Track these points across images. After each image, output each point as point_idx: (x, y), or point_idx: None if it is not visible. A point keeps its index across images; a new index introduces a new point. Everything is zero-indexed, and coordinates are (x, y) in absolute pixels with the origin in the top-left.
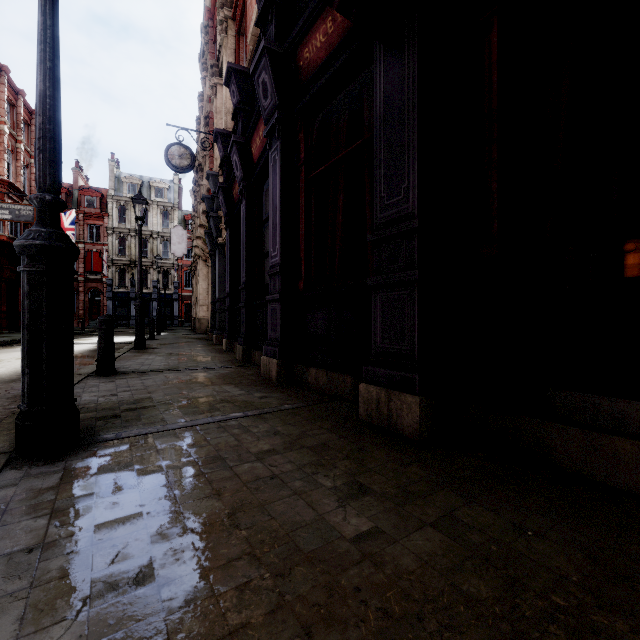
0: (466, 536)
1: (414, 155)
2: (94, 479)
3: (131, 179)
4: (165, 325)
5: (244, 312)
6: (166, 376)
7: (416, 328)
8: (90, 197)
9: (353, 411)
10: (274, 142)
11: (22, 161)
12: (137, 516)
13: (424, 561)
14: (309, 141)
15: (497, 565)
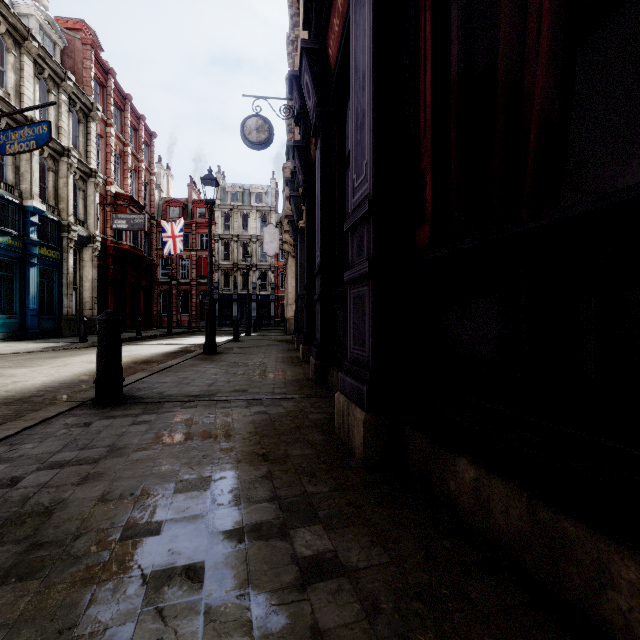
0: None
1: None
2: None
3: (234, 188)
4: (259, 325)
5: (318, 308)
6: (177, 416)
7: None
8: (201, 208)
9: None
10: None
11: (143, 178)
12: None
13: None
14: None
15: None
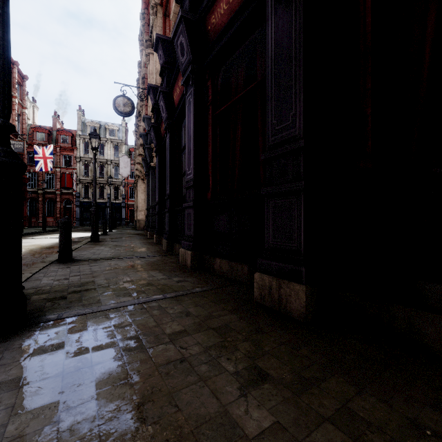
0: (367, 436)
1: (300, 87)
2: (27, 361)
3: (92, 123)
4: (115, 224)
5: (168, 215)
6: (109, 263)
7: (302, 229)
8: (64, 136)
9: (249, 294)
10: (189, 88)
11: (16, 111)
12: (53, 406)
13: None
14: (215, 87)
15: None
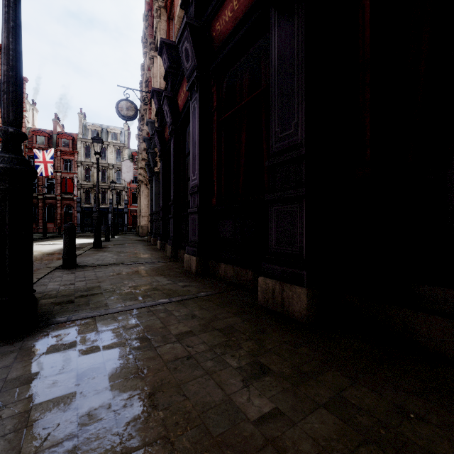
0: (356, 419)
1: (302, 97)
2: (42, 358)
3: (94, 127)
4: (118, 230)
5: (172, 221)
6: (113, 269)
7: (304, 234)
8: (65, 139)
9: (253, 298)
10: (194, 94)
11: None
12: (71, 396)
13: (321, 447)
14: (220, 93)
15: (389, 452)
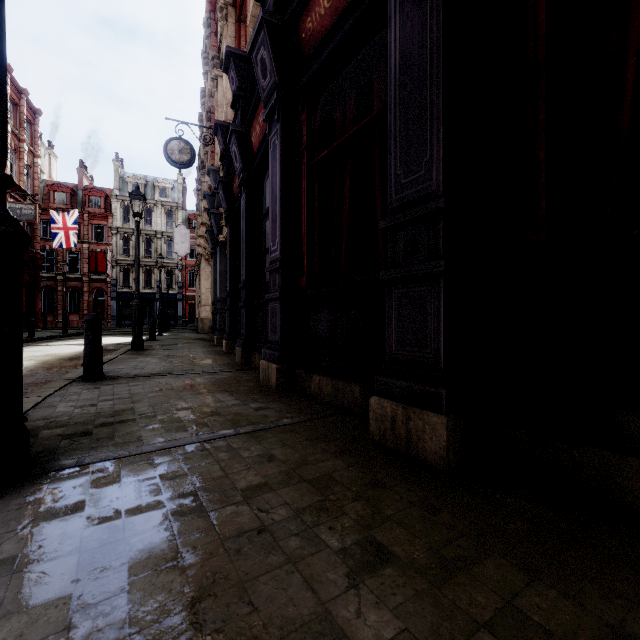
0: None
1: (439, 120)
2: (27, 531)
3: (135, 179)
4: (168, 325)
5: (244, 312)
6: (157, 382)
7: (441, 332)
8: (94, 197)
9: (363, 428)
10: (274, 125)
11: (25, 160)
12: (62, 603)
13: None
14: (312, 122)
15: None
